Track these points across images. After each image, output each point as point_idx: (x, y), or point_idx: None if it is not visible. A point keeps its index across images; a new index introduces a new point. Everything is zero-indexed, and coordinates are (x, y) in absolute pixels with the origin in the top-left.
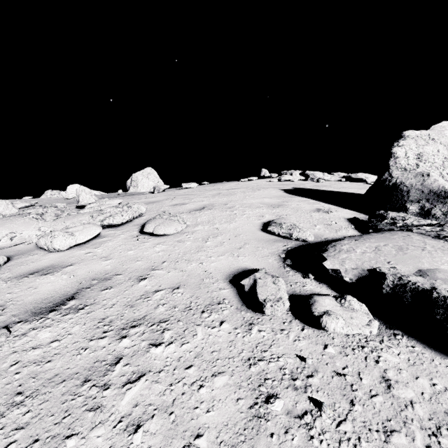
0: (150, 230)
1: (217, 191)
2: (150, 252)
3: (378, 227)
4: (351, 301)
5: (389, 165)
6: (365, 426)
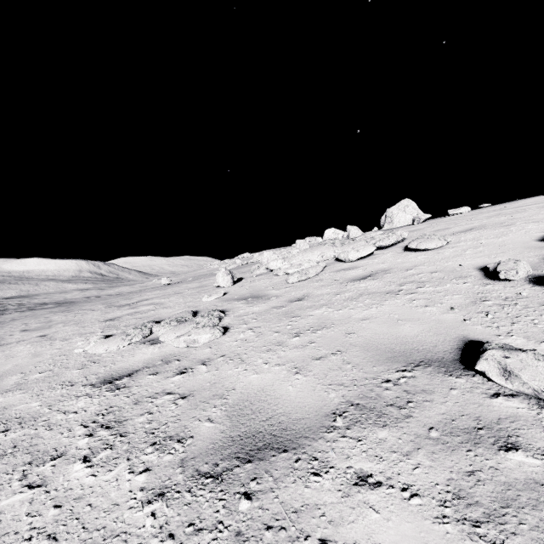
0: (413, 247)
1: (497, 212)
2: (414, 259)
3: None
4: None
5: None
6: (543, 310)
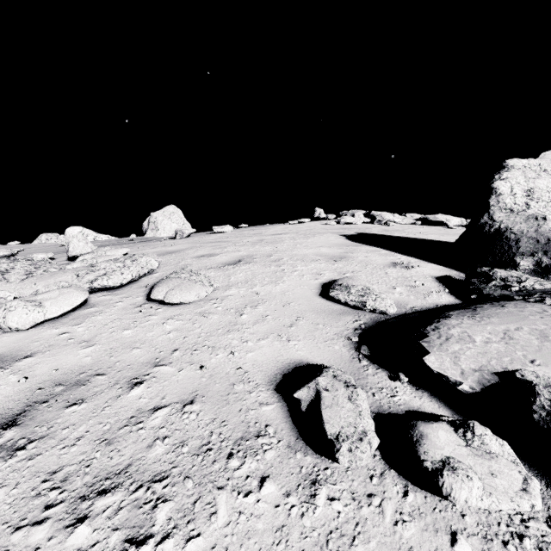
0: (159, 297)
1: (258, 237)
2: (157, 332)
3: (484, 292)
4: (484, 436)
5: (489, 205)
6: None
